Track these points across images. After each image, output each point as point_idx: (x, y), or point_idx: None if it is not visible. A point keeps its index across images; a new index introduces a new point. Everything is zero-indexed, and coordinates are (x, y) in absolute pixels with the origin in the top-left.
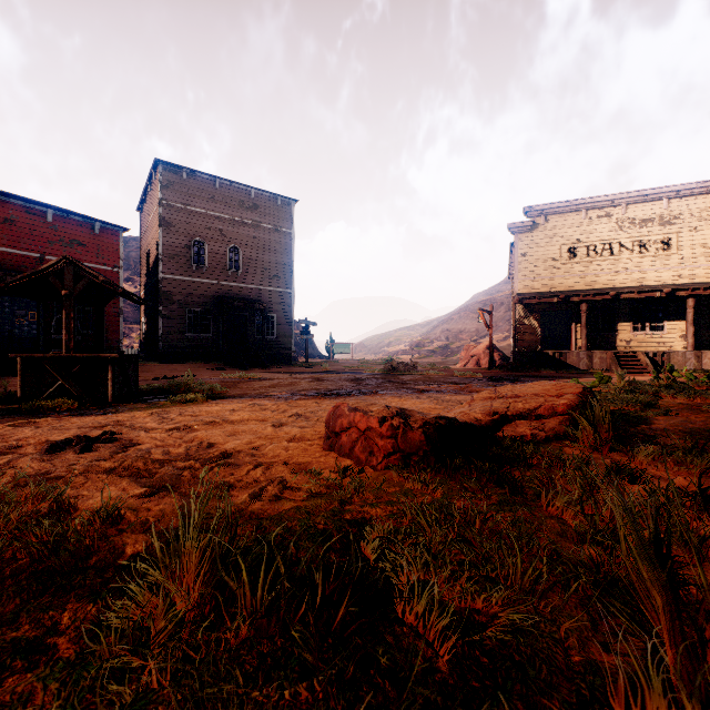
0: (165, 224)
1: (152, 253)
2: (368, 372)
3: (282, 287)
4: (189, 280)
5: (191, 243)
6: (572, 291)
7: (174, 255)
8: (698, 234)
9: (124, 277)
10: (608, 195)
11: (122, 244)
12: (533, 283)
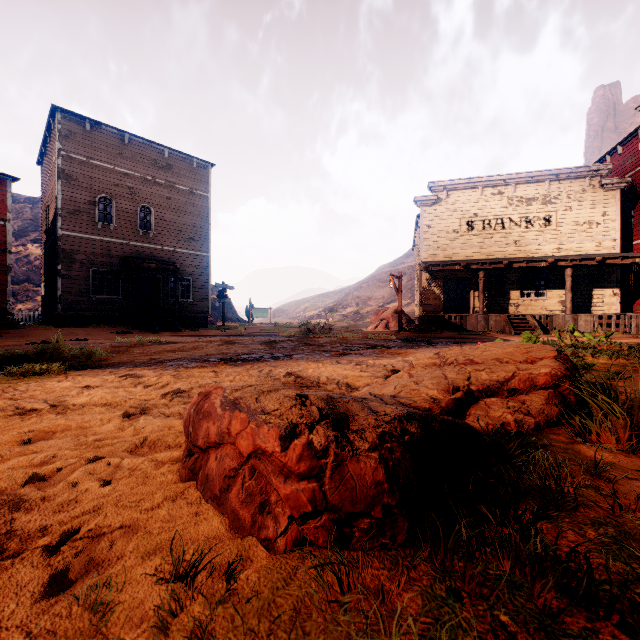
0: (65, 177)
1: (51, 208)
2: (284, 334)
3: (198, 250)
4: (93, 238)
5: (96, 199)
6: (471, 260)
7: (76, 211)
8: (573, 213)
9: (31, 238)
10: (500, 175)
11: (10, 195)
12: (436, 252)
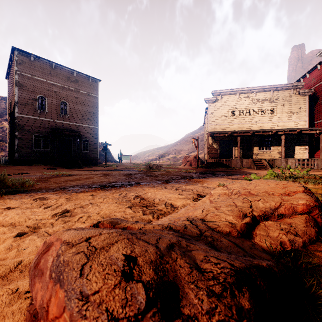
0: (19, 85)
1: (12, 102)
2: (137, 169)
3: (92, 125)
4: (35, 118)
5: (36, 97)
6: (234, 131)
7: (25, 103)
8: (284, 107)
9: (4, 118)
10: (248, 87)
11: None
12: (216, 127)
